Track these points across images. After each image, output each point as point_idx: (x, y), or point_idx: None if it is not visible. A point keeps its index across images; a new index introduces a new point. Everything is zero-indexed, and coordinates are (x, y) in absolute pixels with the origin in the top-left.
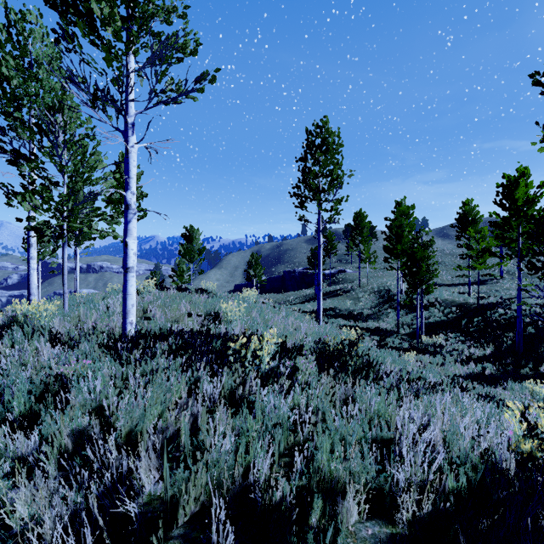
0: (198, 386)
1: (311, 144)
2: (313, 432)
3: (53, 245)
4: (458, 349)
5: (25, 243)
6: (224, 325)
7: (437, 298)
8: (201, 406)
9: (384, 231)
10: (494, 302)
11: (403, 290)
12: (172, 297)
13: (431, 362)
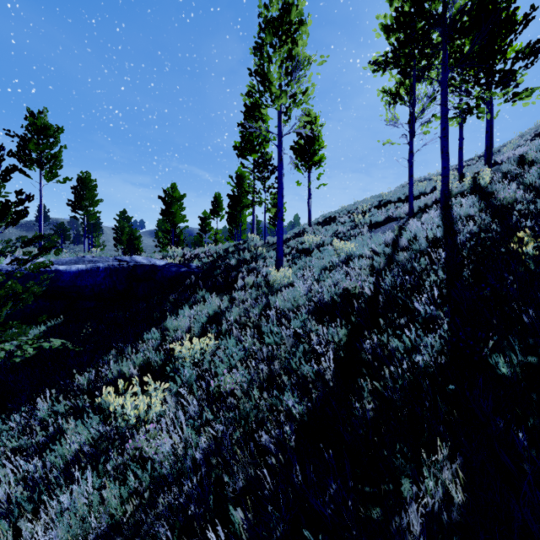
0: None
1: (82, 183)
2: None
3: None
4: None
5: None
6: None
7: None
8: None
9: (114, 228)
10: None
11: None
12: None
13: None
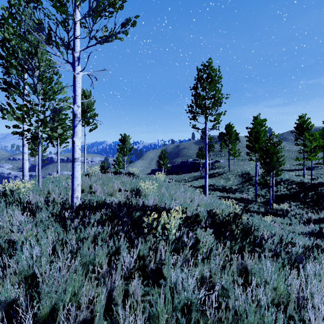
0: (118, 253)
1: (200, 77)
2: (217, 307)
3: (31, 144)
4: (299, 213)
5: (28, 145)
6: (143, 198)
7: (282, 179)
8: (120, 272)
9: (247, 135)
10: (322, 181)
11: (258, 173)
12: (110, 178)
13: (282, 222)
